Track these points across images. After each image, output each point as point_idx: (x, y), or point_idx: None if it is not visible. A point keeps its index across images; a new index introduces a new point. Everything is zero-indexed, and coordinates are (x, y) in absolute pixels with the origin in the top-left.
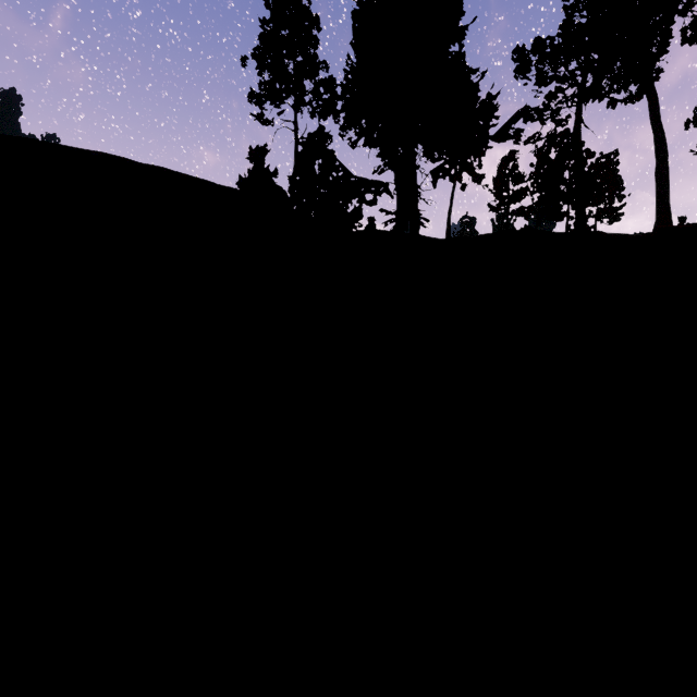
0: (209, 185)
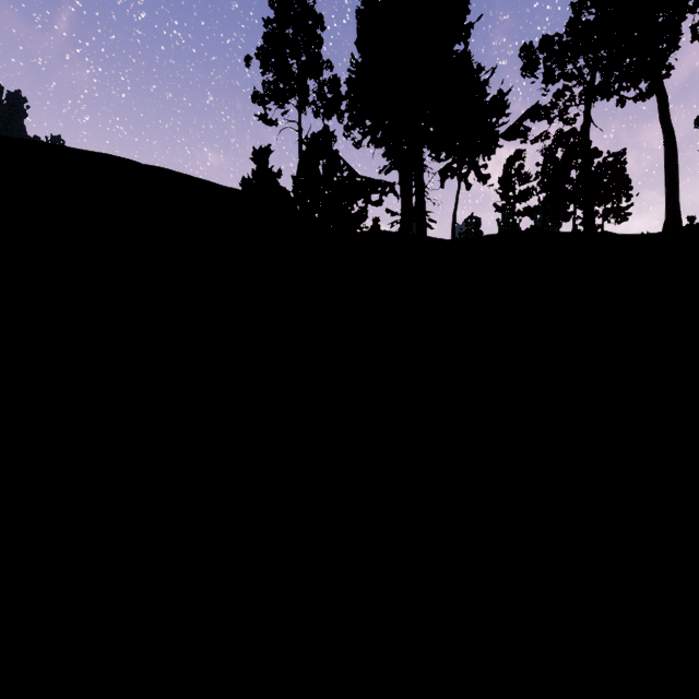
0: (213, 186)
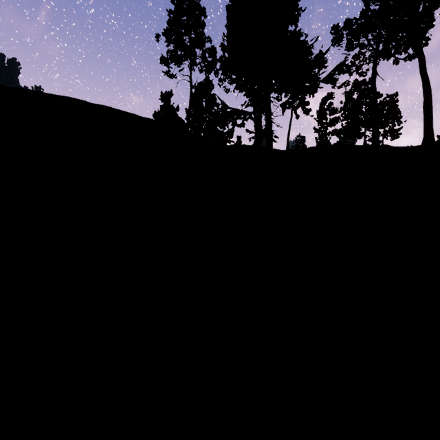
0: (136, 117)
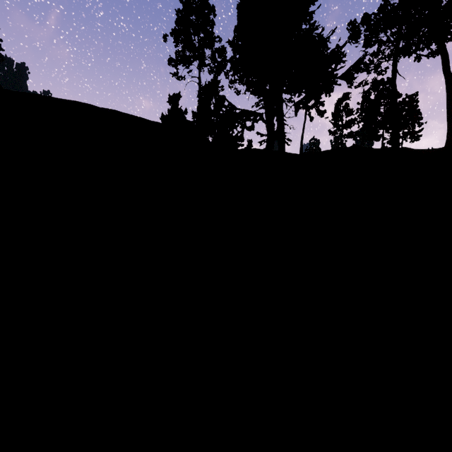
0: (144, 121)
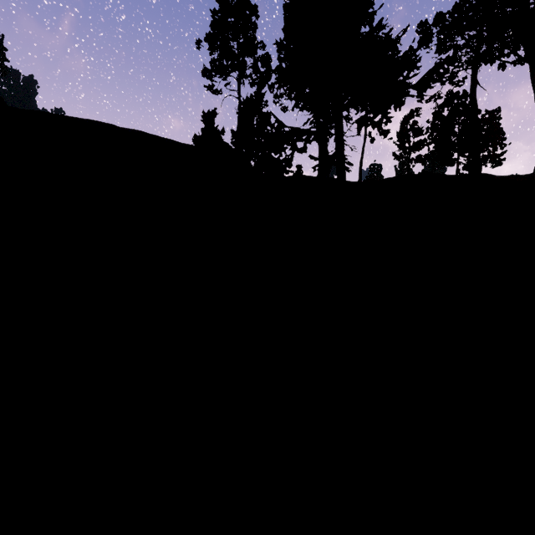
0: (173, 143)
